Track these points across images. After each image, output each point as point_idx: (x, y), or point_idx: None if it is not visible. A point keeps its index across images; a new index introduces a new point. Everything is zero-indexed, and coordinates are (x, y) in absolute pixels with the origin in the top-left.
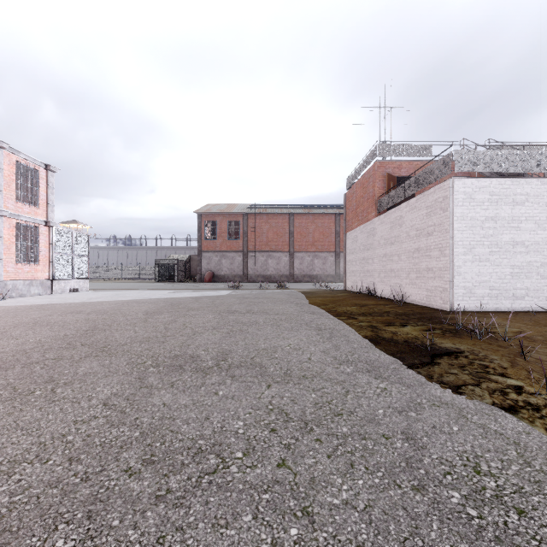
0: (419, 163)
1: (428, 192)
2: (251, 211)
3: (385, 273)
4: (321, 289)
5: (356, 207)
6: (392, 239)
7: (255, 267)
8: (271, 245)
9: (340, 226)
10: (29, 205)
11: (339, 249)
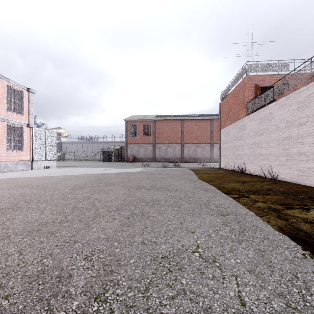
0: (278, 76)
1: (300, 90)
2: (157, 118)
3: (255, 156)
4: (203, 167)
5: (229, 111)
6: (261, 131)
7: (160, 153)
8: (169, 139)
9: (213, 126)
10: (16, 113)
11: (213, 141)
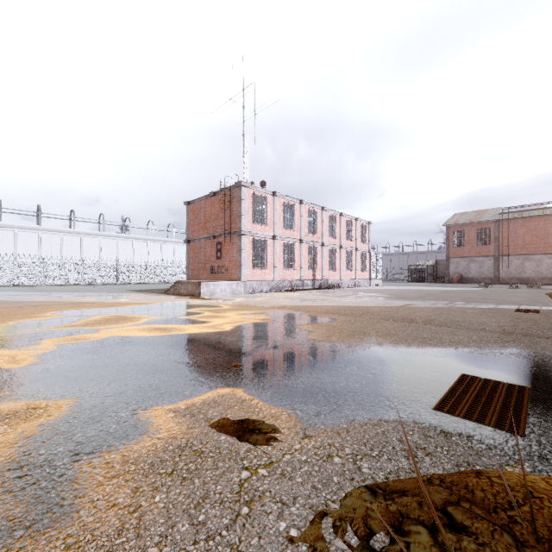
0: None
1: None
2: (503, 217)
3: None
4: None
5: None
6: None
7: (508, 269)
8: (528, 248)
9: None
10: (364, 243)
11: None
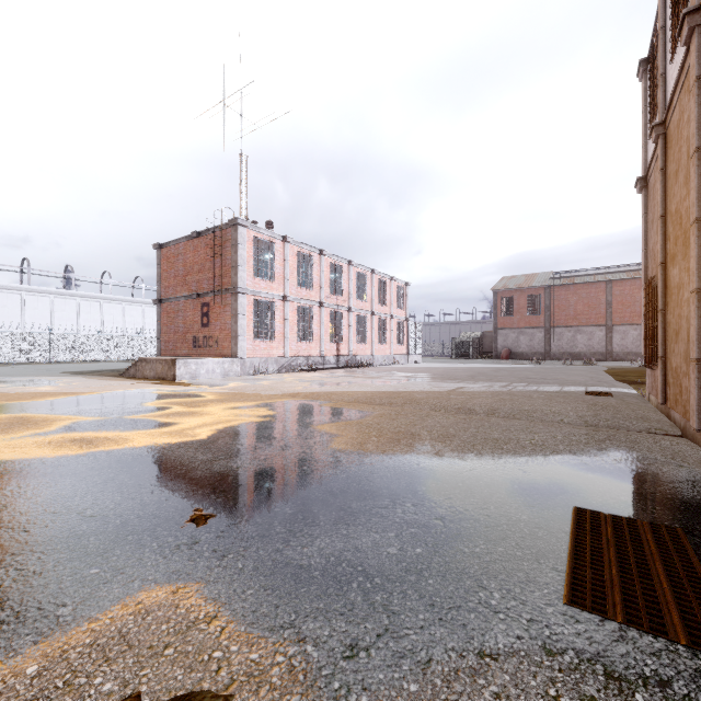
0: None
1: None
2: (554, 283)
3: None
4: (636, 366)
5: None
6: None
7: (560, 343)
8: (580, 319)
9: None
10: (400, 310)
11: None
